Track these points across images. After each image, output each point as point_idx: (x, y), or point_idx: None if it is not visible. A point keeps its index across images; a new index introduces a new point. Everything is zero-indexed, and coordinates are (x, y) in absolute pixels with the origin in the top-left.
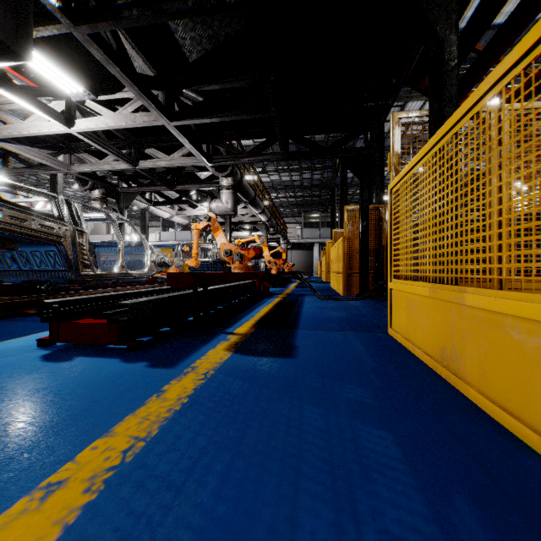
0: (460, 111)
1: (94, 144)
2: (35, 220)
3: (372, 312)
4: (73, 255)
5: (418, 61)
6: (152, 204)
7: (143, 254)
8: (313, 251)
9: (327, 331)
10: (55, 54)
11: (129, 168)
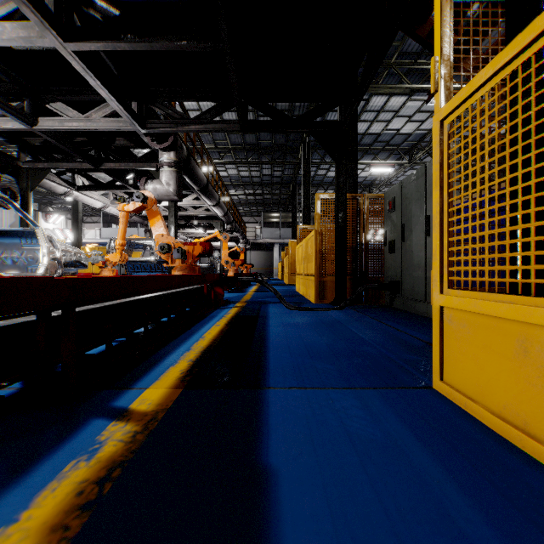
0: None
1: None
2: None
3: (368, 332)
4: None
5: None
6: (75, 188)
7: (40, 249)
8: (273, 252)
9: (324, 391)
10: None
11: (23, 128)
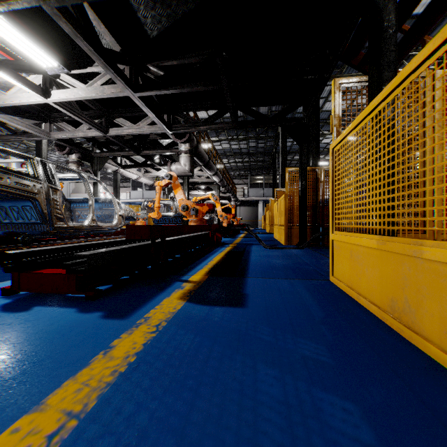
0: (416, 59)
1: (68, 113)
2: (11, 178)
3: (312, 260)
4: (47, 210)
5: (353, 38)
6: (122, 167)
7: (112, 209)
8: (257, 207)
9: (274, 279)
10: (30, 31)
11: (101, 135)
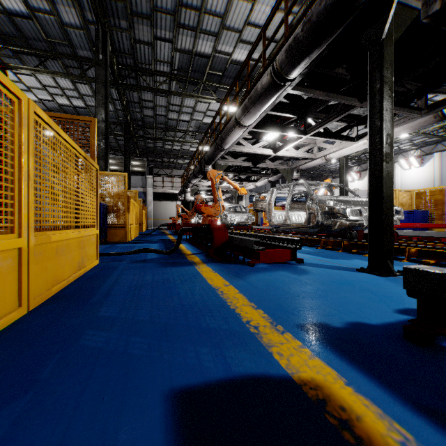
0: None
1: None
2: None
3: None
4: None
5: None
6: None
7: None
8: None
9: None
10: None
11: None
